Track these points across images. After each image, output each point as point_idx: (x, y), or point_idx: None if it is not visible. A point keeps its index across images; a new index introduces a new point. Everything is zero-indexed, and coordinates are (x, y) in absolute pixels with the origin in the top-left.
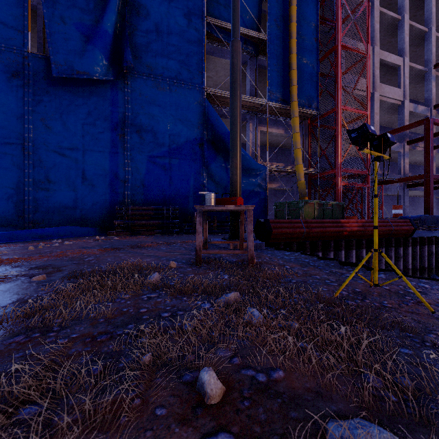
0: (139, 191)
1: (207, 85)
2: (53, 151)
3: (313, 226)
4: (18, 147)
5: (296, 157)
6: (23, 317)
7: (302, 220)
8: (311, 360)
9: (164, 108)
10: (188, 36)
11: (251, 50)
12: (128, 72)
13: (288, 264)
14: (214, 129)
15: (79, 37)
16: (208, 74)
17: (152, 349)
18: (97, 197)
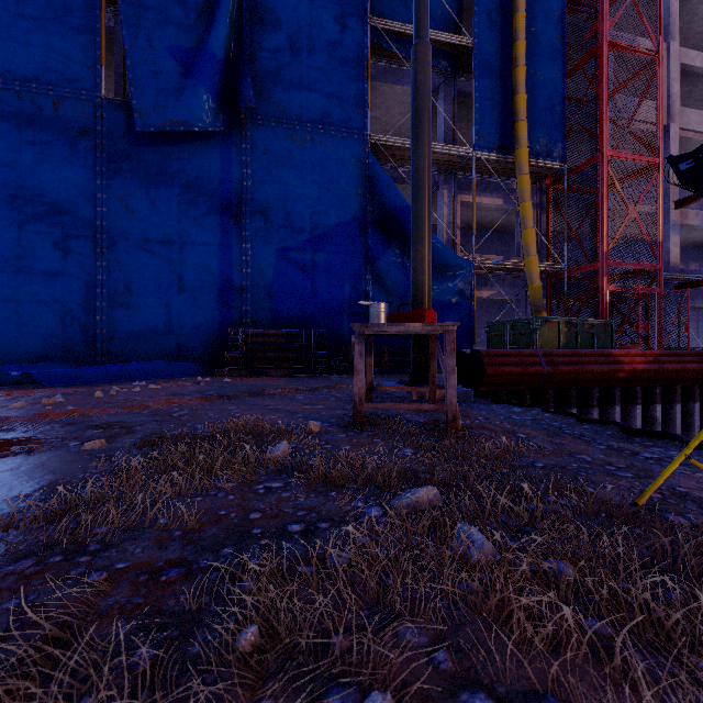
0: (264, 306)
1: (372, 132)
2: (136, 247)
3: (561, 361)
4: (88, 241)
5: (525, 243)
6: (45, 519)
7: (540, 351)
8: (627, 675)
9: (302, 172)
10: (341, 52)
11: (446, 67)
12: (247, 117)
13: (522, 430)
14: (383, 201)
15: (173, 68)
16: (373, 113)
17: (259, 618)
18: (200, 315)
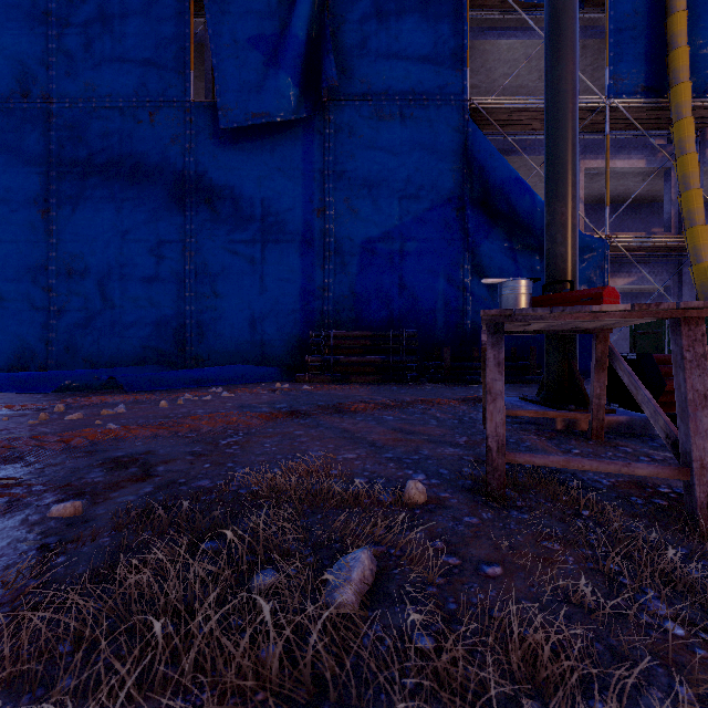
0: (347, 305)
1: None
2: (221, 248)
3: None
4: (179, 246)
5: (688, 210)
6: None
7: None
8: None
9: (390, 152)
10: (434, 8)
11: None
12: (330, 99)
13: None
14: (486, 175)
15: (255, 59)
16: (470, 81)
17: None
18: (282, 317)
